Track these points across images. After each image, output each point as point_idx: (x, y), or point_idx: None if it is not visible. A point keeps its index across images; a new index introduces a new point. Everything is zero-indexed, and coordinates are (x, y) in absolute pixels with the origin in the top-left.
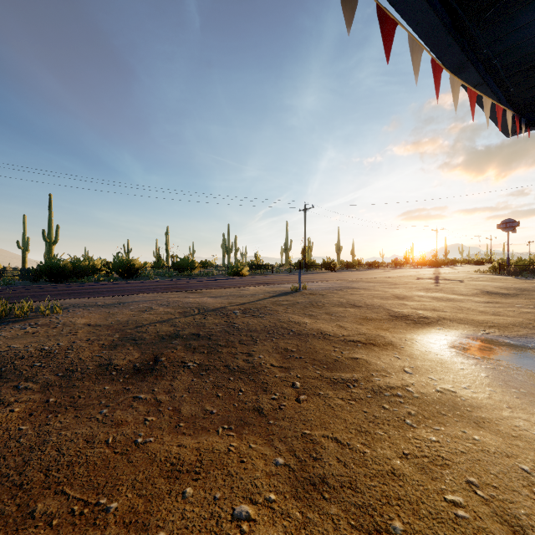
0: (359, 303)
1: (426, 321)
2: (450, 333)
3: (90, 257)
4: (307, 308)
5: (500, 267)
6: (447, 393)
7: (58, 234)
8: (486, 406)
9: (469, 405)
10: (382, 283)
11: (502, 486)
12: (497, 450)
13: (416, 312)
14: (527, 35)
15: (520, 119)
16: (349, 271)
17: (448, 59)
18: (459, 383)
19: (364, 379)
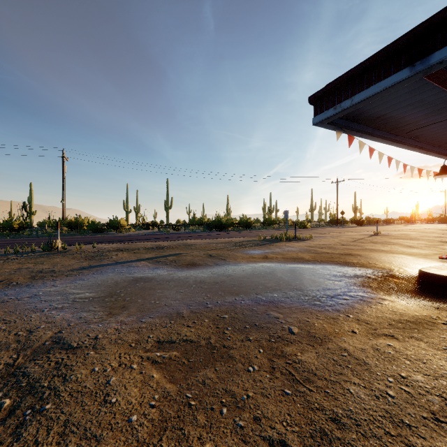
0: (420, 238)
1: None
2: None
3: (228, 217)
4: (399, 239)
5: None
6: None
7: (172, 203)
8: None
9: None
10: (417, 232)
11: None
12: None
13: None
14: None
15: None
16: (372, 226)
17: None
18: None
19: None
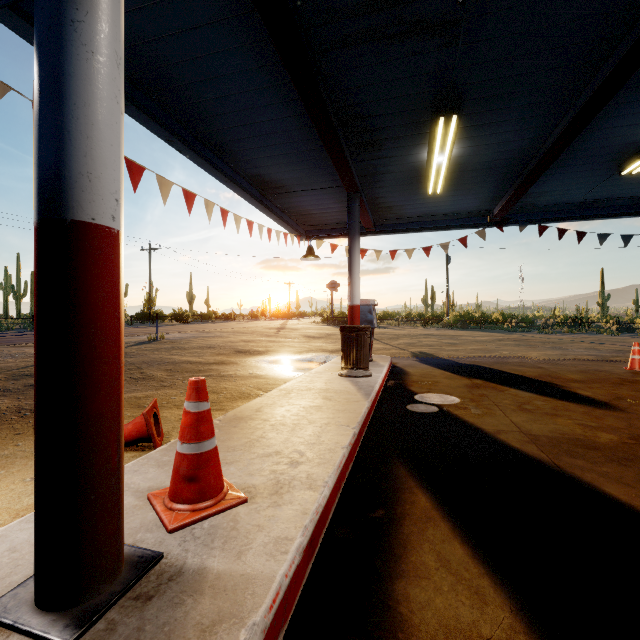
0: (214, 346)
1: (258, 353)
2: (269, 357)
3: None
4: (171, 351)
5: (328, 319)
6: (254, 374)
7: None
8: (268, 375)
9: (261, 375)
10: (235, 333)
11: (259, 385)
12: (263, 381)
13: (254, 348)
14: (294, 205)
15: (306, 232)
16: (203, 323)
17: (260, 209)
18: (261, 371)
19: (216, 374)
